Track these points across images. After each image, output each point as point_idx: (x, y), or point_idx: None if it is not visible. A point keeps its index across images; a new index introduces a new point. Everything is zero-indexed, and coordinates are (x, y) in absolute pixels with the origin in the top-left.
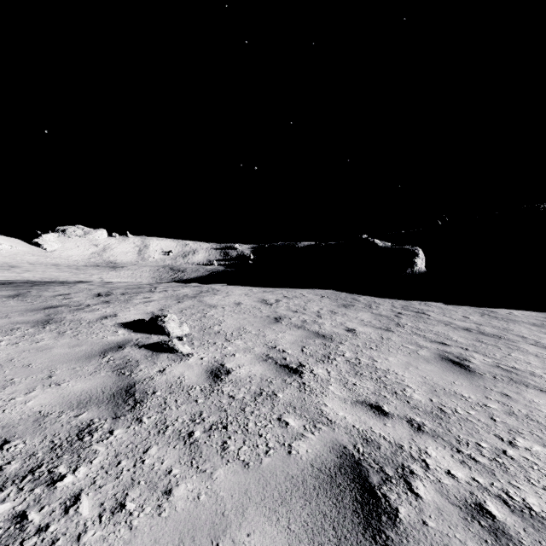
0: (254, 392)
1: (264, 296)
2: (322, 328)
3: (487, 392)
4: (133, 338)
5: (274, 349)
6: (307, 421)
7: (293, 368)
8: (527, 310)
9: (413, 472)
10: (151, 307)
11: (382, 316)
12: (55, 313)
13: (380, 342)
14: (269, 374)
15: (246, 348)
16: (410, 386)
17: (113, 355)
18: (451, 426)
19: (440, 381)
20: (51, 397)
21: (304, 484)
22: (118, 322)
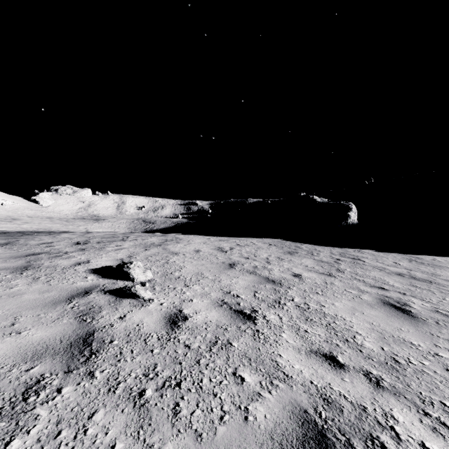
0: (210, 340)
1: (220, 244)
2: (272, 274)
3: (434, 339)
4: (100, 283)
5: (228, 294)
6: (263, 377)
7: (246, 313)
8: (448, 257)
9: (384, 445)
10: (121, 254)
11: (323, 262)
12: (35, 260)
13: (325, 287)
14: (224, 320)
15: (203, 293)
16: (360, 333)
17: (79, 301)
18: (409, 380)
19: (387, 327)
20: (8, 347)
21: None
22: (89, 268)
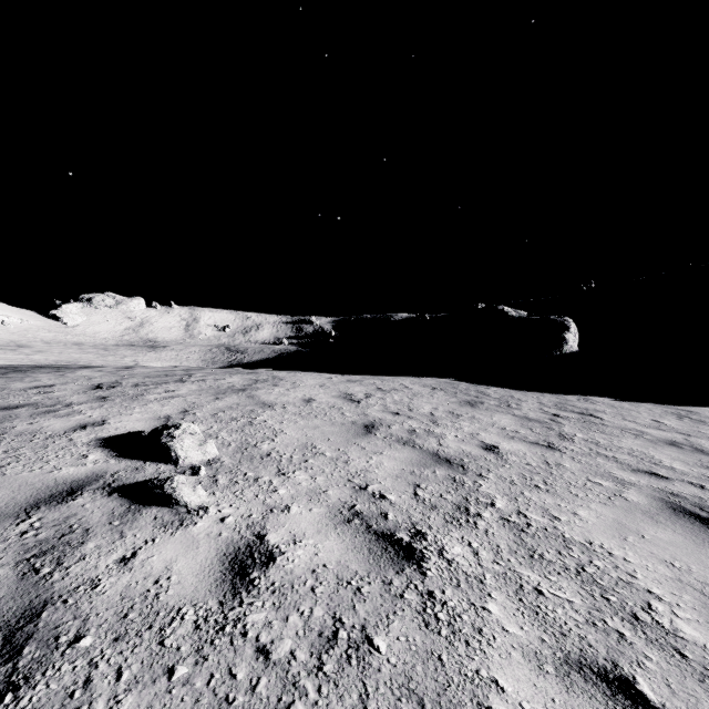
0: (319, 629)
1: (349, 388)
2: (444, 445)
3: None
4: (109, 470)
5: (364, 491)
6: None
7: (402, 542)
8: None
9: None
10: (169, 407)
11: (532, 421)
12: (2, 419)
13: (548, 473)
14: (354, 562)
15: (312, 490)
16: (657, 595)
17: (46, 514)
18: None
19: None
20: None
21: None
22: (99, 435)
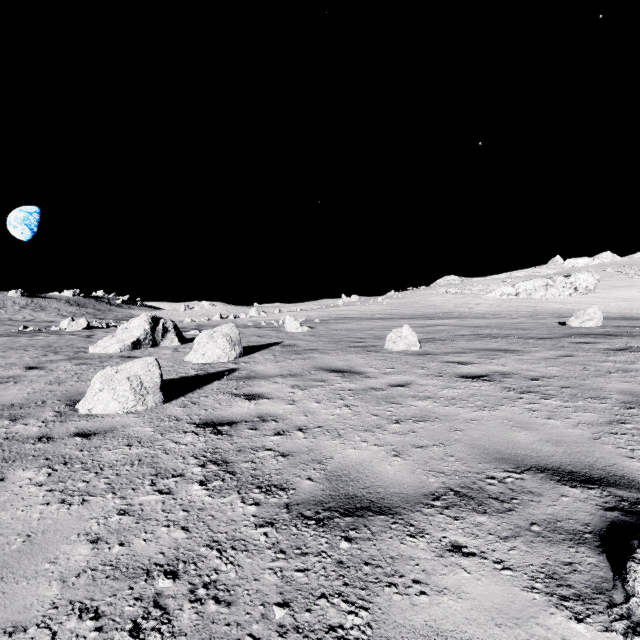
0: None
1: None
2: None
3: None
4: None
5: None
6: None
7: None
8: None
9: None
10: None
11: None
12: None
13: None
14: None
15: None
16: None
17: (529, 479)
18: None
19: None
20: (363, 457)
21: None
22: None
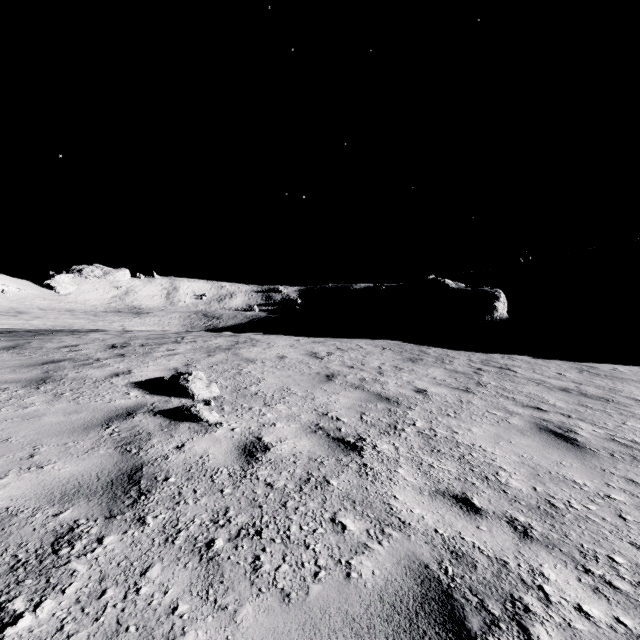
0: (299, 477)
1: (314, 348)
2: (386, 389)
3: (606, 476)
4: (148, 402)
5: (325, 416)
6: (371, 524)
7: (350, 442)
8: (635, 366)
9: (528, 608)
10: (175, 362)
11: (458, 373)
12: (55, 369)
13: (459, 407)
14: (319, 451)
15: (289, 415)
16: (505, 469)
17: (120, 425)
18: (568, 528)
19: (543, 461)
20: (27, 485)
21: (372, 632)
22: (131, 380)
